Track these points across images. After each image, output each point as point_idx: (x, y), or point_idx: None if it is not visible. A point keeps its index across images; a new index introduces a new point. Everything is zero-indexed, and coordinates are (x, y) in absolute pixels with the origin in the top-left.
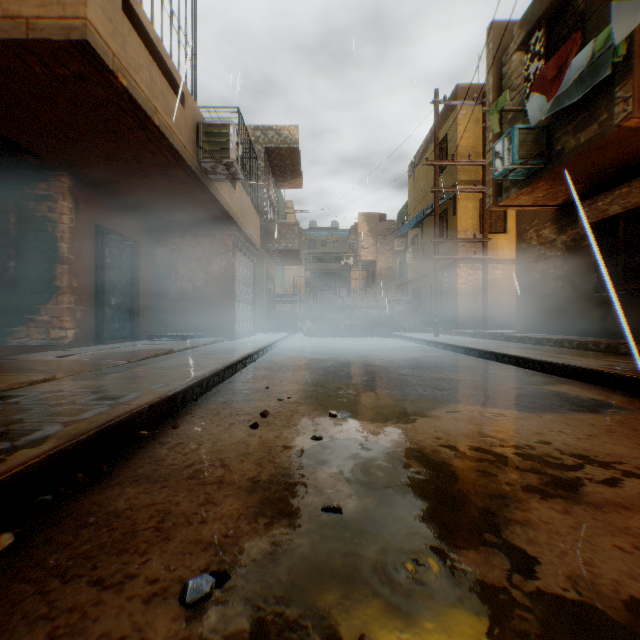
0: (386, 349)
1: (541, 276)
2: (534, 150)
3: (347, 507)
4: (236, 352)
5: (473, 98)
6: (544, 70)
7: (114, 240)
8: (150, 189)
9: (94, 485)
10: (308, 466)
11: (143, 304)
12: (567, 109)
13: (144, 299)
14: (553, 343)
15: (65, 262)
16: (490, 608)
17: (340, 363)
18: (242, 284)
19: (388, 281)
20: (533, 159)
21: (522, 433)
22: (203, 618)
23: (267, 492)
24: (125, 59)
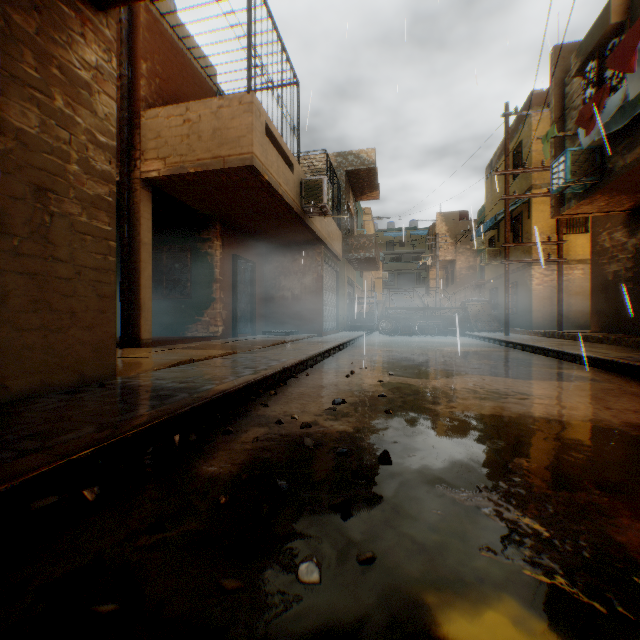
0: (451, 345)
1: (612, 278)
2: (587, 168)
3: (389, 396)
4: (328, 343)
5: (546, 105)
6: (583, 109)
7: (241, 263)
8: (267, 227)
9: (286, 387)
10: (374, 388)
11: (257, 308)
12: (616, 132)
13: (258, 304)
14: (611, 341)
15: (217, 282)
16: (429, 411)
17: (406, 353)
18: (328, 291)
19: (468, 280)
20: (585, 176)
21: (501, 385)
22: (340, 406)
23: (356, 392)
24: (267, 163)
